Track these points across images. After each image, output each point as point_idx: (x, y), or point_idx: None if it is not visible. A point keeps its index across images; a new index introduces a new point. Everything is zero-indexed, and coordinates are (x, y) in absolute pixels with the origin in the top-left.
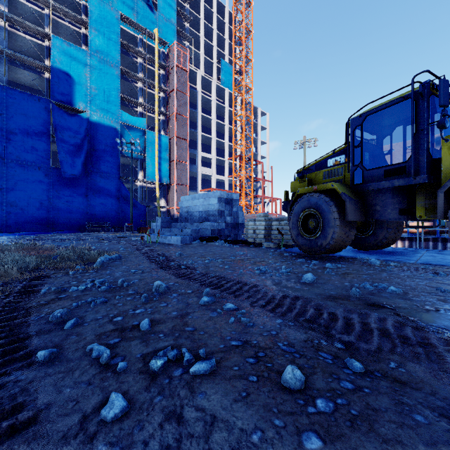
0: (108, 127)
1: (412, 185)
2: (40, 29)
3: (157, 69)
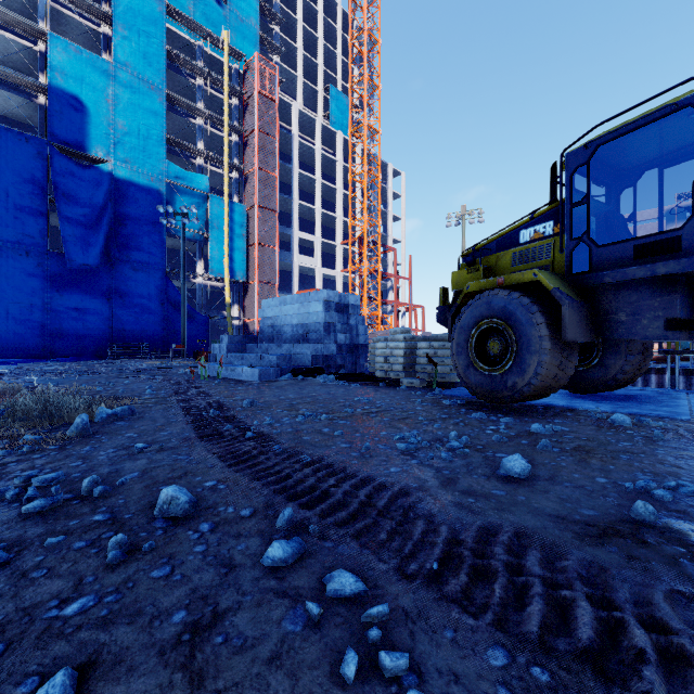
0: (146, 188)
1: (692, 272)
2: (29, 22)
3: (226, 96)
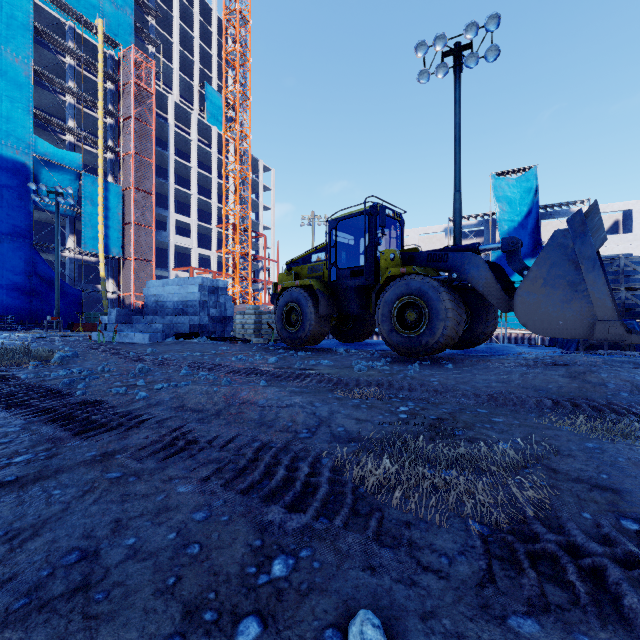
0: (10, 160)
1: (368, 285)
2: None
3: (101, 81)
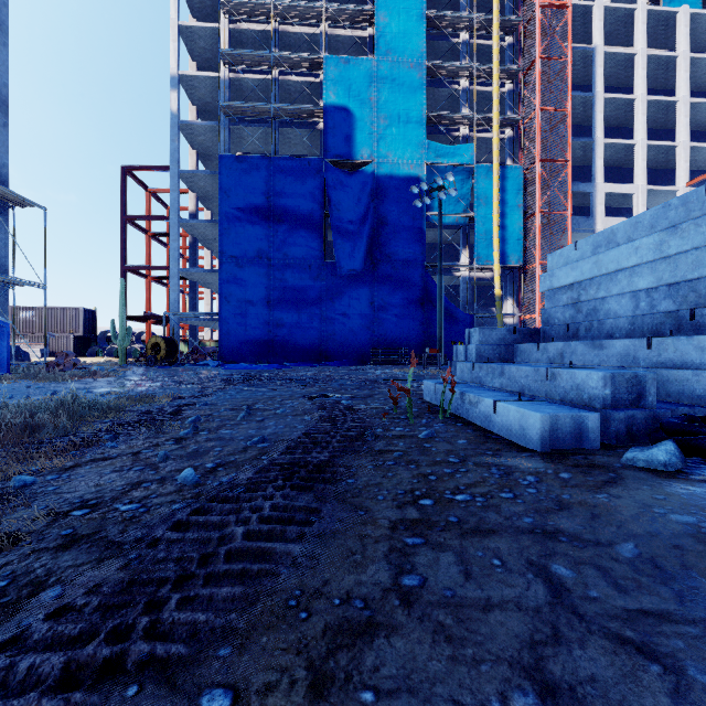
0: (405, 179)
1: None
2: (311, 56)
3: (495, 34)
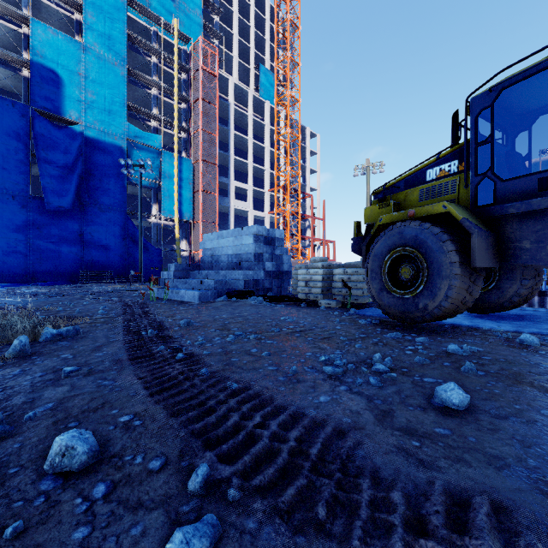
0: (110, 145)
1: None
2: (14, 9)
3: (176, 71)
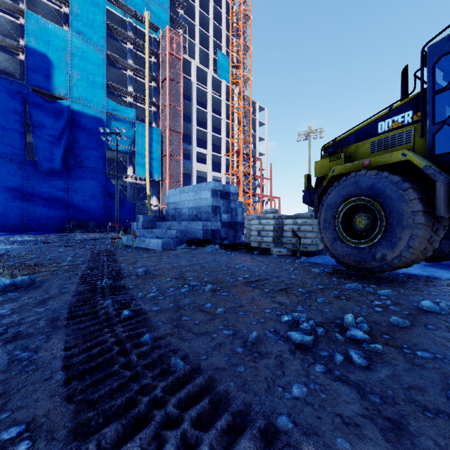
0: (92, 117)
1: None
2: (12, 3)
3: (147, 55)
